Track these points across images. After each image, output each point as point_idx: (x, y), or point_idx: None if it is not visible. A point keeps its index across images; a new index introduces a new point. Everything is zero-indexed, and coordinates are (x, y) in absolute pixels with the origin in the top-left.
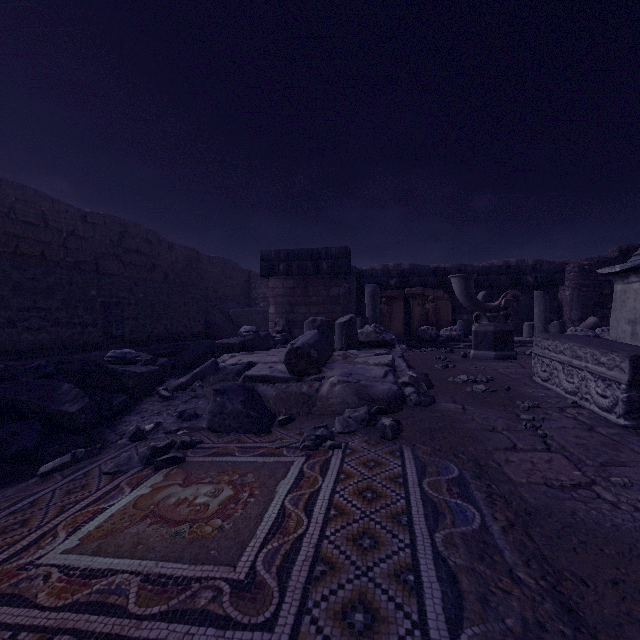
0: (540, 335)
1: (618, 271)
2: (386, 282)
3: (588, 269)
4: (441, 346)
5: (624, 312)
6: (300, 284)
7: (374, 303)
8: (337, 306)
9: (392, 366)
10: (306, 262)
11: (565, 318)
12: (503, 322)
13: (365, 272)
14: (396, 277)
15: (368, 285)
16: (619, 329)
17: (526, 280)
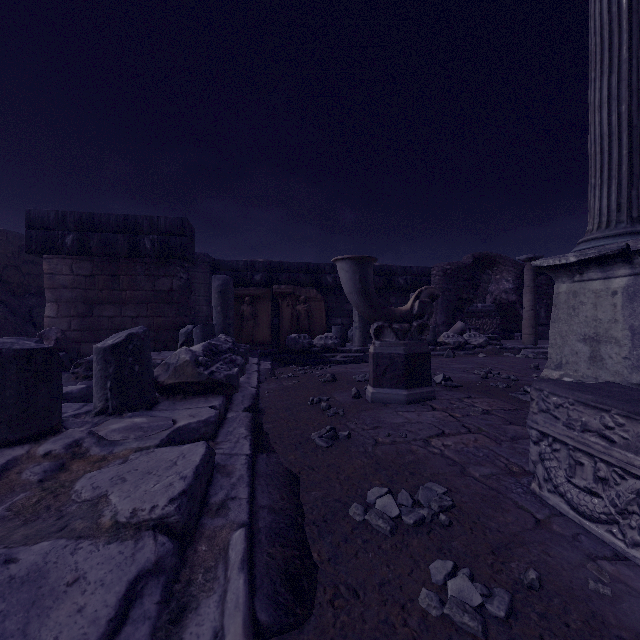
0: (563, 391)
1: (573, 262)
2: (250, 277)
3: (450, 273)
4: (315, 359)
5: (575, 324)
6: (105, 270)
7: (225, 303)
8: (169, 306)
9: (178, 525)
10: (115, 235)
11: (431, 322)
12: (417, 339)
13: (223, 263)
14: (262, 271)
15: (216, 276)
16: (566, 349)
17: (398, 282)
